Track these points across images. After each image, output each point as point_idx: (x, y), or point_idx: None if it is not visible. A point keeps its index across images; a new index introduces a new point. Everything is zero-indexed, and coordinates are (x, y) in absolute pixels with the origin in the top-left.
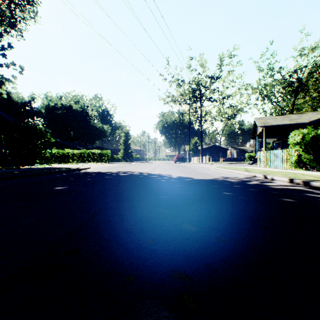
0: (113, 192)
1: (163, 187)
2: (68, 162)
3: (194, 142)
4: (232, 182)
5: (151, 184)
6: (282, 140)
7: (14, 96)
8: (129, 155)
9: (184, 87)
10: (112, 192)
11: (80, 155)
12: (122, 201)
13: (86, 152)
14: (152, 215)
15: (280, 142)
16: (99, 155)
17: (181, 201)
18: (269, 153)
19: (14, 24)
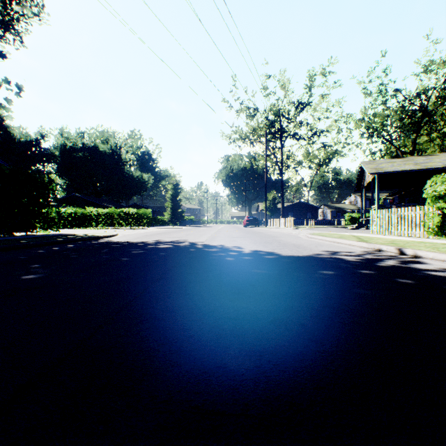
0: (128, 288)
1: (229, 275)
2: (90, 226)
3: (272, 198)
4: (353, 263)
5: (207, 268)
6: (399, 195)
7: (15, 132)
8: (179, 216)
9: (257, 119)
10: (125, 288)
11: (107, 216)
12: (135, 321)
13: (116, 211)
14: (201, 390)
15: (397, 197)
16: (135, 216)
17: (273, 319)
18: (389, 213)
19: (9, 24)
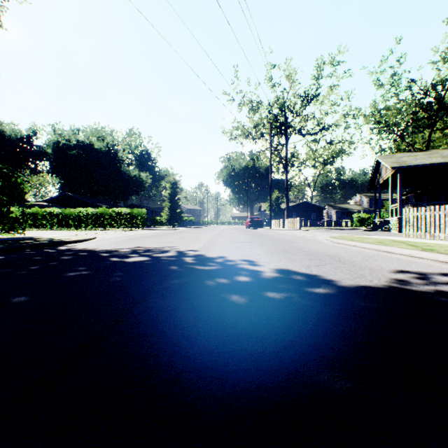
0: None
1: None
2: (79, 227)
3: (275, 198)
4: None
5: (182, 357)
6: (413, 194)
7: (4, 127)
8: (178, 216)
9: (260, 114)
10: None
11: (97, 217)
12: None
13: (107, 211)
14: None
15: (411, 196)
16: (128, 217)
17: None
18: (432, 211)
19: None
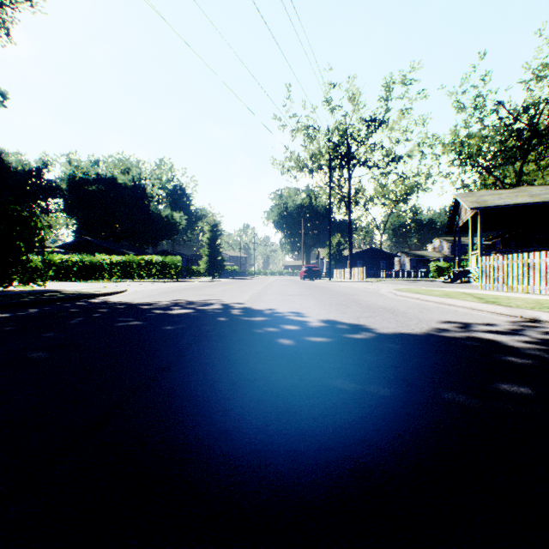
0: None
1: (285, 408)
2: (101, 278)
3: (336, 243)
4: (533, 355)
5: (237, 373)
6: (501, 238)
7: (9, 158)
8: (219, 265)
9: (318, 142)
10: None
11: (123, 266)
12: None
13: (135, 259)
14: None
15: (498, 241)
16: (160, 266)
17: None
18: (509, 260)
19: None
